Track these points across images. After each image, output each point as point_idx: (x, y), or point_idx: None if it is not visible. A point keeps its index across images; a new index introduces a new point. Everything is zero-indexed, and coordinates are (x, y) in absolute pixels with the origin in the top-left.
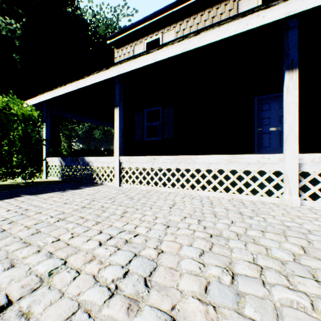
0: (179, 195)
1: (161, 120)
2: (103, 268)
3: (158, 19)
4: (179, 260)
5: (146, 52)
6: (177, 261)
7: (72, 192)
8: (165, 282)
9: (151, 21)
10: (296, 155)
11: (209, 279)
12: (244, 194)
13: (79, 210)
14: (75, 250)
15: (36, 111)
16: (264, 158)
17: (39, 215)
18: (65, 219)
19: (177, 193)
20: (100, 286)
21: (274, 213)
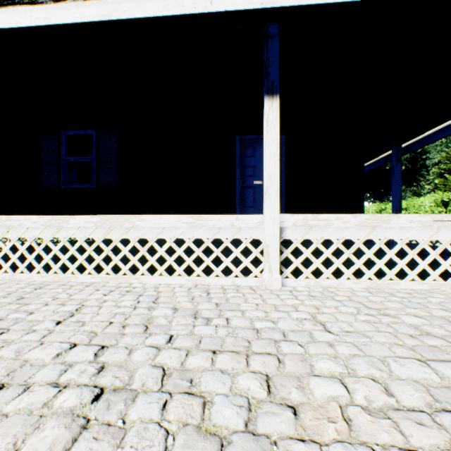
0: (106, 288)
1: (94, 154)
2: None
3: None
4: None
5: (29, 0)
6: None
7: None
8: None
9: None
10: (277, 216)
11: None
12: (213, 276)
13: None
14: None
15: None
16: (240, 220)
17: None
18: None
19: (105, 283)
20: None
21: (246, 306)
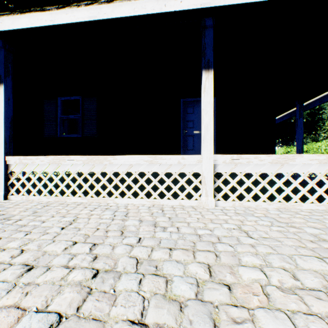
0: (91, 206)
1: (81, 113)
2: None
3: None
4: None
5: (40, 8)
6: None
7: None
8: None
9: None
10: (212, 156)
11: None
12: (165, 199)
13: None
14: None
15: None
16: (184, 159)
17: None
18: None
19: (90, 203)
20: None
21: (190, 220)
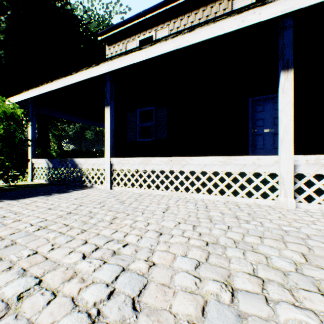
0: (173, 198)
1: (154, 120)
2: (85, 287)
3: (152, 16)
4: (173, 274)
5: (138, 48)
6: (170, 275)
7: (58, 196)
8: (157, 303)
9: (144, 18)
10: (292, 156)
11: (206, 297)
12: (239, 196)
13: (64, 216)
14: (54, 265)
15: (19, 109)
16: (260, 159)
17: (18, 223)
18: (47, 228)
19: (171, 196)
20: (79, 311)
21: (271, 217)
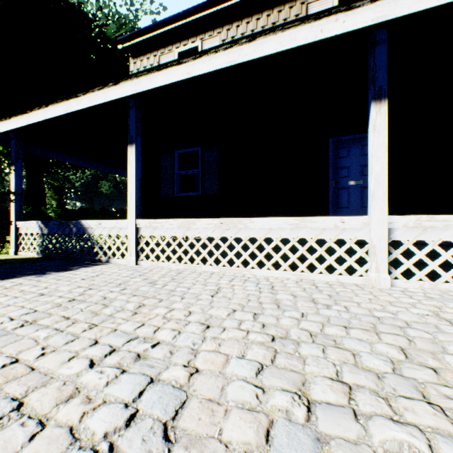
0: (226, 276)
1: (200, 167)
2: (91, 410)
3: (196, 19)
4: (224, 385)
5: (177, 62)
6: (220, 386)
7: (56, 276)
8: (200, 428)
9: (185, 21)
10: (385, 217)
11: (272, 415)
12: (316, 272)
13: (63, 305)
14: (43, 379)
15: None
16: (344, 221)
17: None
18: (35, 323)
19: (223, 273)
20: (80, 449)
21: (359, 299)
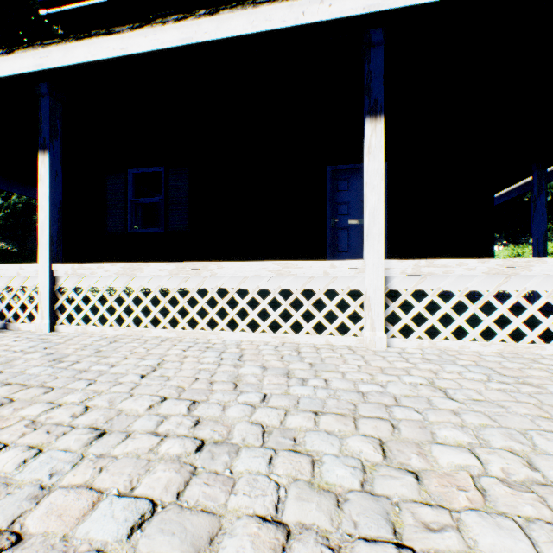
0: (183, 343)
1: (163, 194)
2: None
3: None
4: None
5: (106, 30)
6: None
7: None
8: None
9: None
10: (382, 262)
11: None
12: (303, 333)
13: None
14: None
15: None
16: (335, 267)
17: None
18: None
19: (181, 339)
20: None
21: (346, 368)
